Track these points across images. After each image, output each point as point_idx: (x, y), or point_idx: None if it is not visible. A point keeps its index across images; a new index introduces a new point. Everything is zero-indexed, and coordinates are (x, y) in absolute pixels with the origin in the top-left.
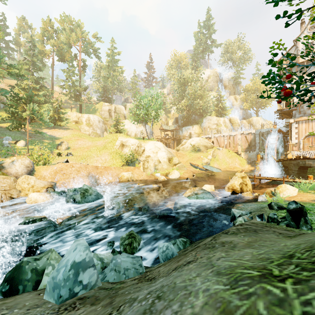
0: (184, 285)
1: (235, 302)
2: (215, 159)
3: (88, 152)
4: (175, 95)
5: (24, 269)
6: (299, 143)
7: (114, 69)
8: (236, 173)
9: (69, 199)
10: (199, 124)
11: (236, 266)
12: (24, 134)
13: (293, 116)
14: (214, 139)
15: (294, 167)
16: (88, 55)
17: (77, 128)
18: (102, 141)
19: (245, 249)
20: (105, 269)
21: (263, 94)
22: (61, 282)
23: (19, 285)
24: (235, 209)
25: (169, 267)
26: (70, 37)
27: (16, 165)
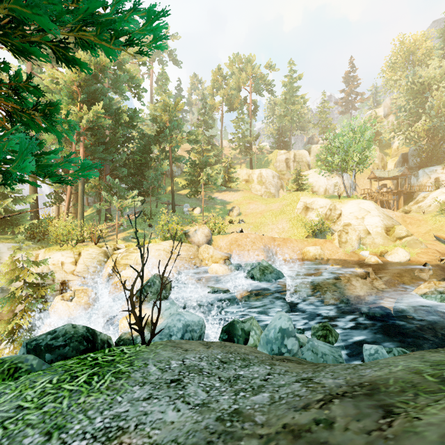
0: (386, 362)
1: (427, 370)
2: None
3: (261, 218)
4: (401, 115)
5: (236, 327)
6: None
7: (293, 101)
8: None
9: (247, 274)
10: None
11: None
12: (199, 200)
13: None
14: None
15: None
16: (259, 94)
17: (247, 188)
18: (278, 203)
19: None
20: (301, 348)
21: None
22: (273, 339)
23: (234, 338)
24: None
25: None
26: (239, 80)
27: (198, 234)
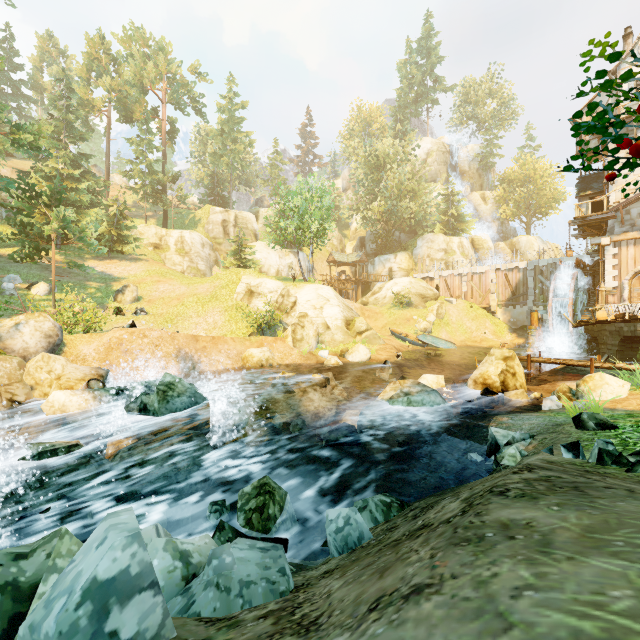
0: None
1: None
2: (442, 322)
3: (179, 307)
4: (359, 190)
5: None
6: (622, 289)
7: (235, 138)
8: (493, 351)
9: (134, 405)
10: (409, 250)
11: (601, 639)
12: (48, 269)
13: (608, 231)
14: (441, 280)
15: (611, 338)
16: (180, 110)
17: (157, 258)
18: (208, 284)
19: (591, 556)
20: (194, 581)
21: (540, 189)
22: None
23: None
24: (496, 429)
25: (356, 589)
26: (143, 72)
27: (25, 332)
